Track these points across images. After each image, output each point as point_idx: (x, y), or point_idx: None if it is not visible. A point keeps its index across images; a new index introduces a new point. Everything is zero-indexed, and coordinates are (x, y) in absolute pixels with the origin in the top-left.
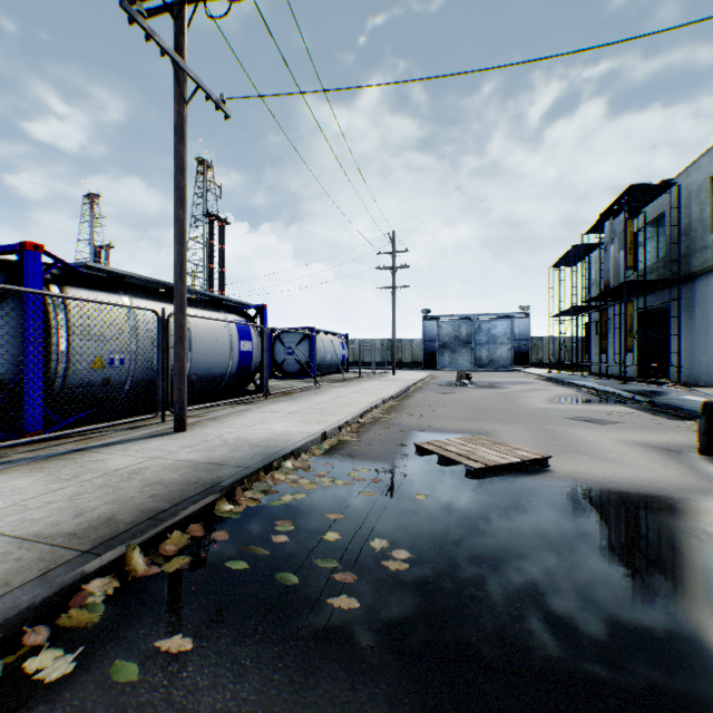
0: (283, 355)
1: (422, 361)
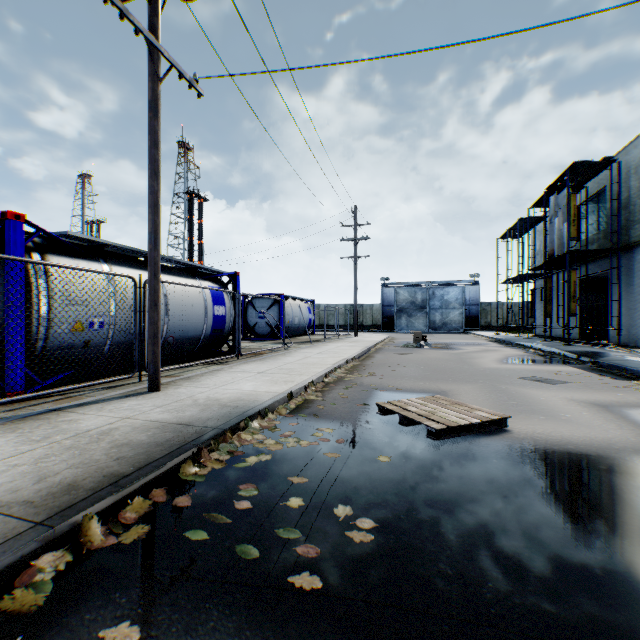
0: (255, 319)
1: (382, 324)
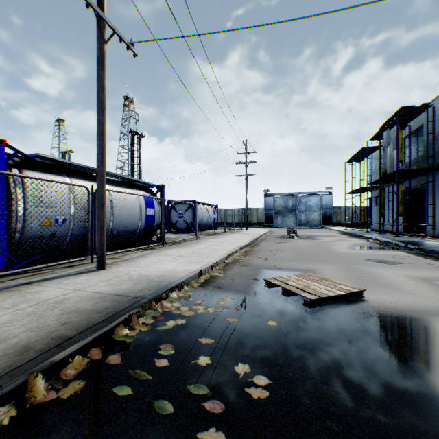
0: (176, 218)
1: (264, 222)
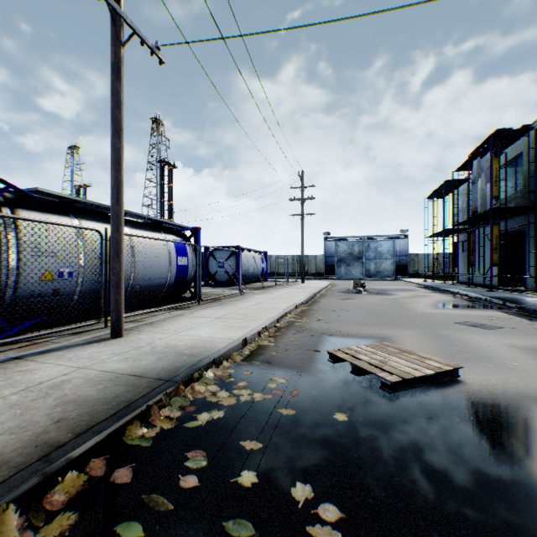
0: (215, 268)
1: (324, 272)
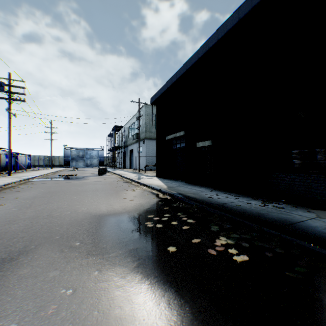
0: None
1: (64, 164)
